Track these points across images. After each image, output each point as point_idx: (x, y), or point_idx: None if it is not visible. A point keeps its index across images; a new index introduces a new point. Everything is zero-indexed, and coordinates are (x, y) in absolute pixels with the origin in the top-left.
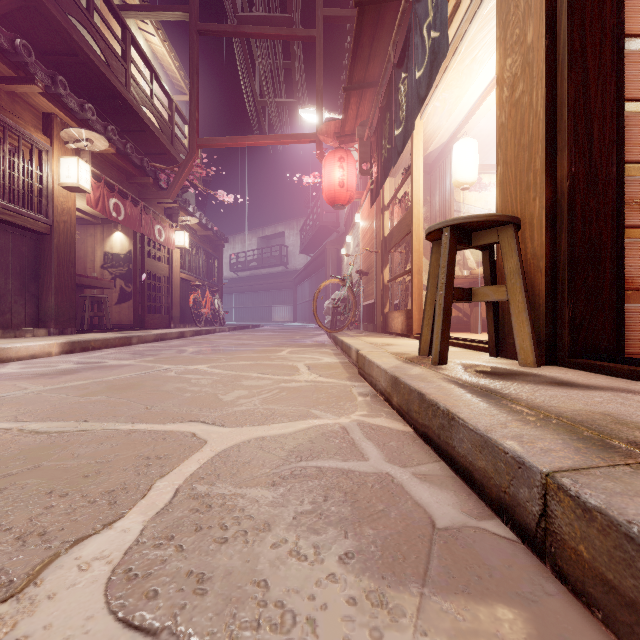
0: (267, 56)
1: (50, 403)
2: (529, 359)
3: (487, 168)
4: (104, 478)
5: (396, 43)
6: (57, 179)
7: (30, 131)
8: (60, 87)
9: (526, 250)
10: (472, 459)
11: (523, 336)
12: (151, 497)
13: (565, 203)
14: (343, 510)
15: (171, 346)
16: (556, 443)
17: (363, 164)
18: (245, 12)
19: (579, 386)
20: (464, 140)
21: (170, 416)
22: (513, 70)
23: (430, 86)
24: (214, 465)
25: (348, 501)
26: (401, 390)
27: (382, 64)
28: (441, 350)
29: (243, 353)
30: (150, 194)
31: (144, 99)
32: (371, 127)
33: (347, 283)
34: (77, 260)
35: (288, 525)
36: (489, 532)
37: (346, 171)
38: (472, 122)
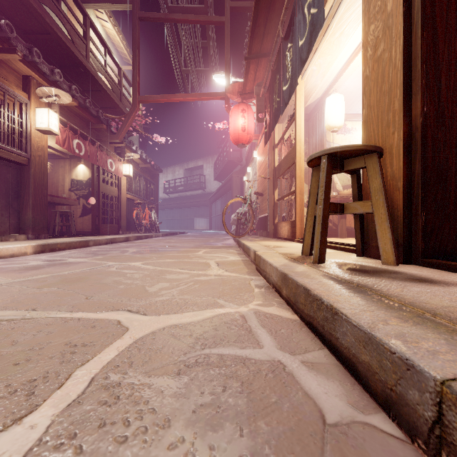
0: (189, 36)
1: (11, 294)
2: (390, 259)
3: (350, 117)
4: (31, 366)
5: (284, 22)
6: (33, 124)
7: (13, 89)
8: (35, 56)
9: (386, 173)
10: (355, 352)
11: (385, 241)
12: (67, 387)
13: (419, 135)
14: (239, 402)
15: (118, 247)
16: (440, 343)
17: (259, 115)
18: (173, 4)
19: (437, 282)
20: (334, 95)
21: (103, 305)
22: (375, 34)
23: (310, 50)
24: (130, 352)
25: (244, 392)
26: (289, 285)
27: (273, 39)
28: (320, 252)
29: (170, 253)
30: (104, 136)
31: (100, 67)
32: (265, 87)
33: (247, 201)
34: (51, 185)
35: (187, 420)
36: (377, 429)
37: (247, 119)
38: (340, 82)
